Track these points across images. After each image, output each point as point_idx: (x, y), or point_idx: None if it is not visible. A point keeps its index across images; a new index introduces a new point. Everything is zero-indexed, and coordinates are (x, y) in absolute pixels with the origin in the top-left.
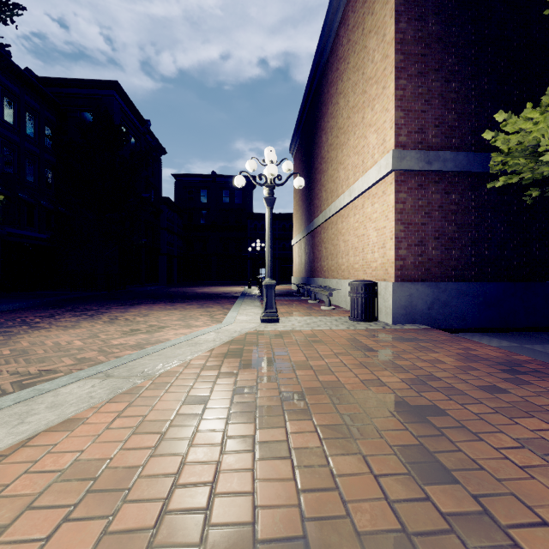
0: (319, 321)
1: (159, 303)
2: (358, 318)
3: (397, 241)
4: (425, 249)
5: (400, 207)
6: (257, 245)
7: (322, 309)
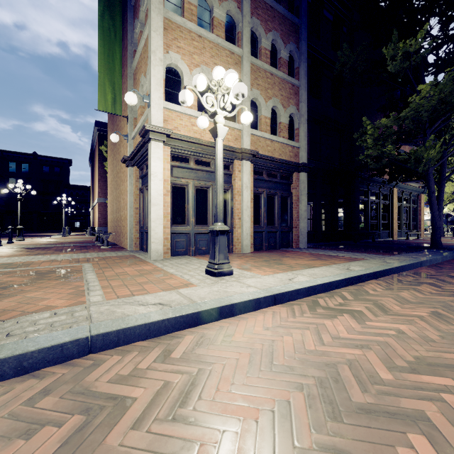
0: (79, 236)
1: (15, 237)
2: (90, 235)
3: (99, 218)
4: (106, 220)
5: (100, 210)
6: (69, 210)
7: (86, 236)
